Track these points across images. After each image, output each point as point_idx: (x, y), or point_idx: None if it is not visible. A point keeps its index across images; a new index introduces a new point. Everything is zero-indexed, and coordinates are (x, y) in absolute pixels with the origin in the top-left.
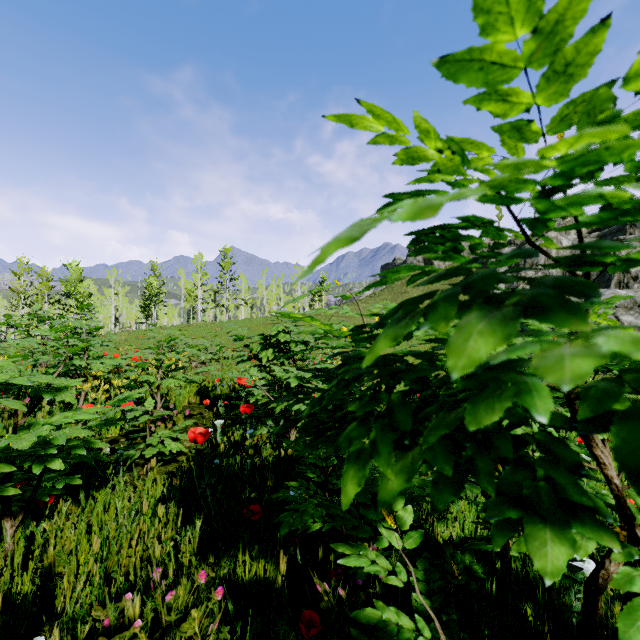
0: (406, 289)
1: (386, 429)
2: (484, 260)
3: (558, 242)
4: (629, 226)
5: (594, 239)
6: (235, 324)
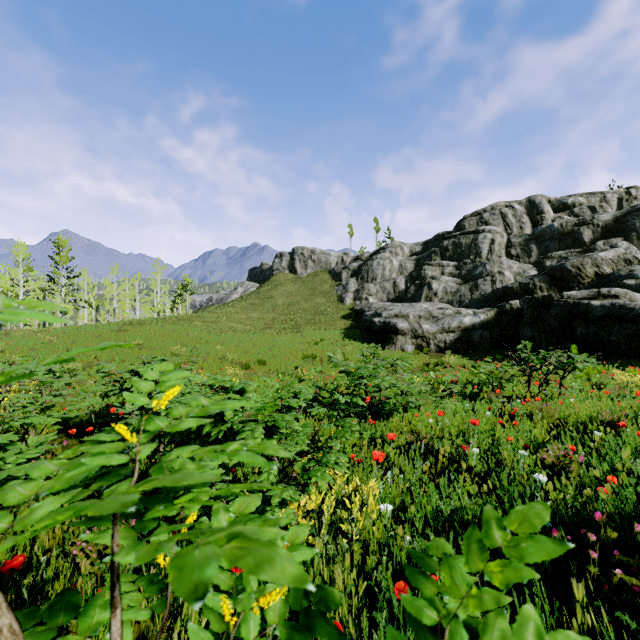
0: (272, 294)
1: (200, 441)
2: (338, 271)
3: (391, 261)
4: (434, 254)
5: (413, 261)
6: (76, 332)
